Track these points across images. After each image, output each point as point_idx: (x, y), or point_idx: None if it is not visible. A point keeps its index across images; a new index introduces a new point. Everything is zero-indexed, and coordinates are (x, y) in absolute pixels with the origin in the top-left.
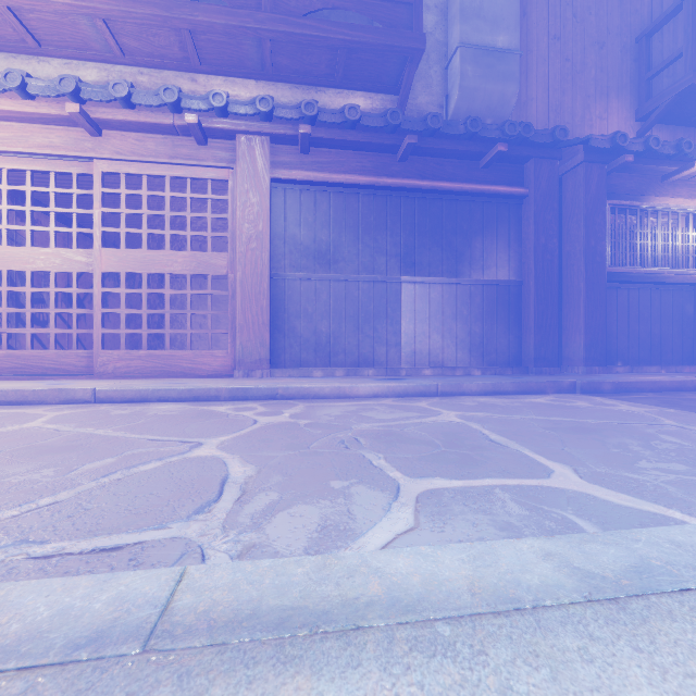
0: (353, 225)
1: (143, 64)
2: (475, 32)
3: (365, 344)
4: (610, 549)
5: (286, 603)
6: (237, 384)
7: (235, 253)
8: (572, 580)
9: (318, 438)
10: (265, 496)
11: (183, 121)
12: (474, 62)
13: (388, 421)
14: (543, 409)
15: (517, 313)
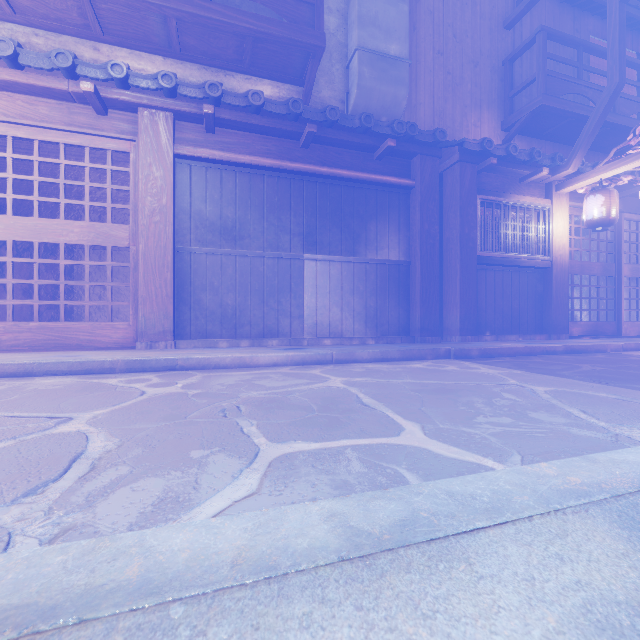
0: (259, 204)
1: (37, 25)
2: (371, 38)
3: (270, 316)
4: (391, 505)
5: (14, 601)
6: (135, 356)
7: (137, 226)
8: (339, 540)
9: (200, 408)
10: (115, 471)
11: (79, 88)
12: (370, 65)
13: (277, 388)
14: (418, 373)
15: (405, 289)
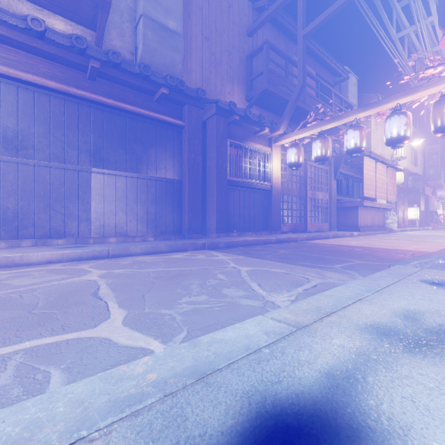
0: (44, 120)
1: None
2: (154, 10)
3: (57, 219)
4: None
5: None
6: None
7: None
8: None
9: None
10: None
11: None
12: (153, 30)
13: (22, 287)
14: (172, 262)
15: (179, 200)
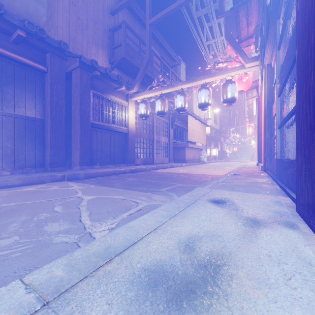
0: None
1: None
2: None
3: None
4: None
5: None
6: None
7: None
8: None
9: None
10: None
11: None
12: None
13: None
14: (15, 196)
15: (41, 137)
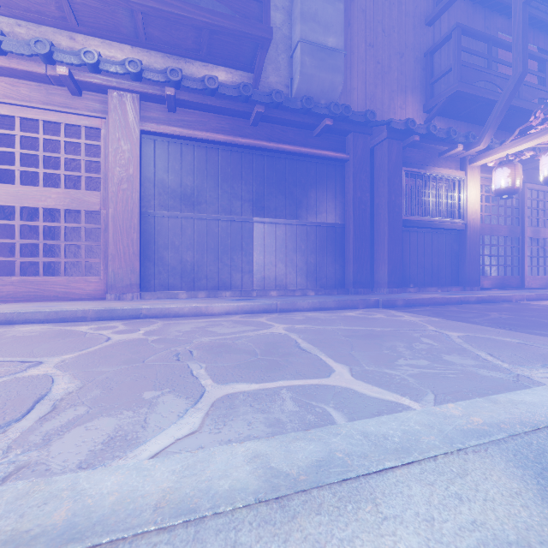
0: (214, 174)
1: (20, 17)
2: (312, 32)
3: (224, 271)
4: (311, 445)
5: None
6: (104, 306)
7: (107, 192)
8: (259, 481)
9: (157, 352)
10: (73, 411)
11: (55, 72)
12: (311, 55)
13: (227, 334)
14: (350, 321)
15: (341, 248)
